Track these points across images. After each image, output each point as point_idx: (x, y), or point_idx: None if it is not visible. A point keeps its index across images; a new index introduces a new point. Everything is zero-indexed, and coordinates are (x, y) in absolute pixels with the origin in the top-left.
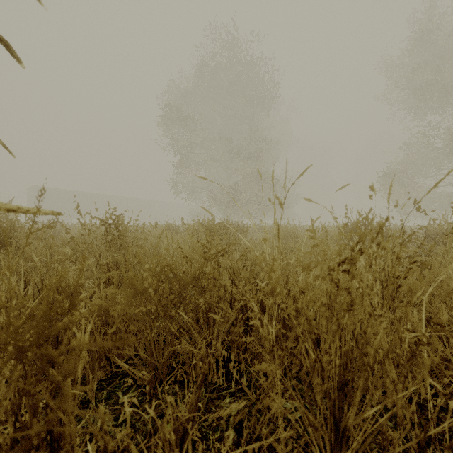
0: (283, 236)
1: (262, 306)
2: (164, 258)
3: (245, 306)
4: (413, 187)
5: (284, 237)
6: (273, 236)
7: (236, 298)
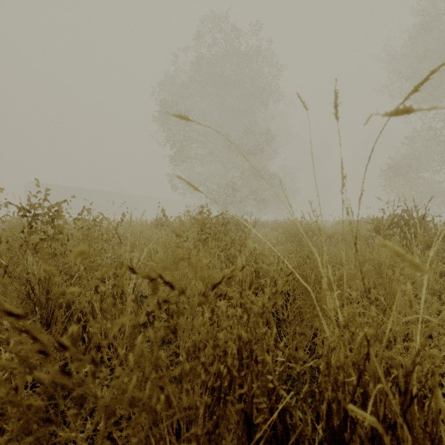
0: (296, 233)
1: (330, 430)
2: (4, 330)
3: (280, 418)
4: (417, 181)
5: (298, 234)
6: (283, 233)
7: (261, 406)
